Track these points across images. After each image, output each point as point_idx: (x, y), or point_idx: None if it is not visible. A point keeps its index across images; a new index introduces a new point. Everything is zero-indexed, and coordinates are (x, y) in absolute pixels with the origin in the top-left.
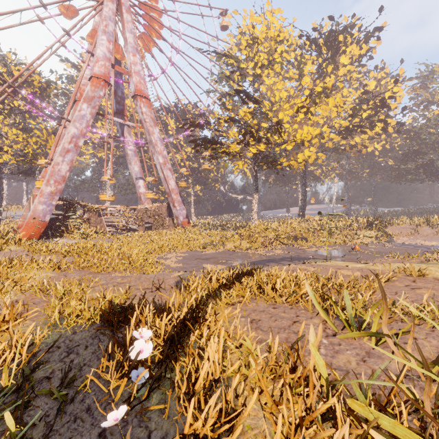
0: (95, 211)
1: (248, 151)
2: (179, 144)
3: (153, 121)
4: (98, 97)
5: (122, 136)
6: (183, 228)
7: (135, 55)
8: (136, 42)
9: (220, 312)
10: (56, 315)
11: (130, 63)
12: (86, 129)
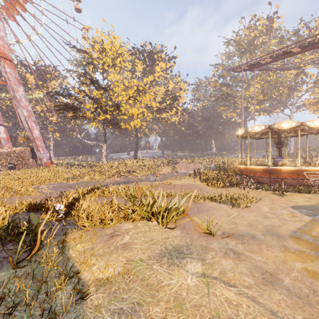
0: None
1: (99, 117)
2: (39, 97)
3: (17, 81)
4: None
5: None
6: (47, 167)
7: None
8: None
9: (86, 199)
10: (1, 210)
11: None
12: None
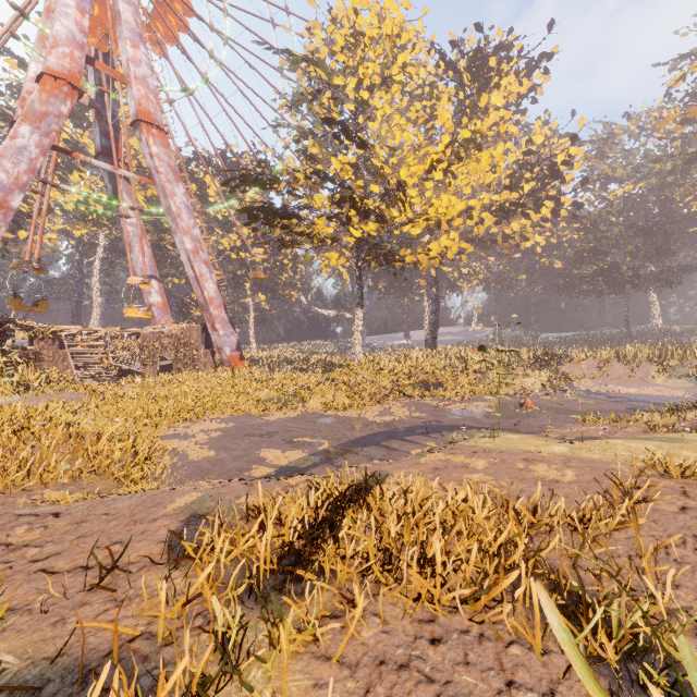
0: (51, 338)
1: (347, 235)
2: (227, 221)
3: (173, 173)
4: (56, 116)
5: (114, 198)
6: (231, 369)
7: (137, 46)
8: (139, 23)
9: None
10: None
11: (127, 60)
12: (27, 175)
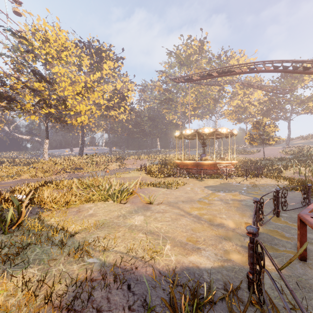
0: None
1: (41, 111)
2: None
3: None
4: None
5: None
6: None
7: None
8: None
9: (43, 191)
10: None
11: None
12: None
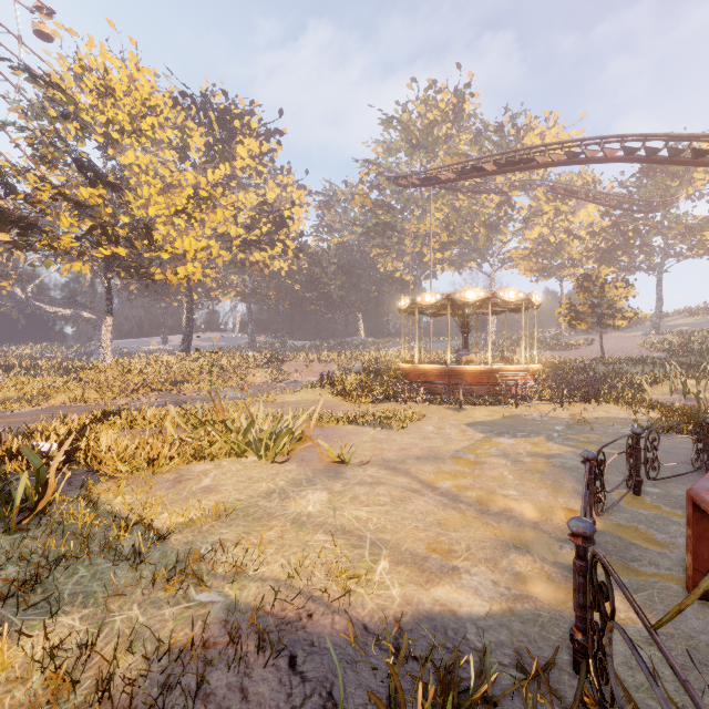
0: None
1: (96, 251)
2: None
3: None
4: None
5: None
6: None
7: None
8: None
9: (98, 433)
10: None
11: None
12: None
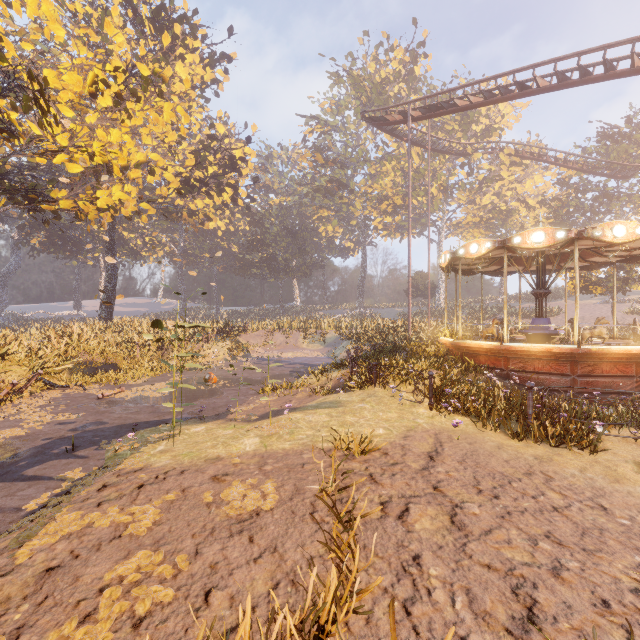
0: None
1: None
2: None
3: None
4: None
5: None
6: None
7: None
8: None
9: None
10: None
11: None
12: None
